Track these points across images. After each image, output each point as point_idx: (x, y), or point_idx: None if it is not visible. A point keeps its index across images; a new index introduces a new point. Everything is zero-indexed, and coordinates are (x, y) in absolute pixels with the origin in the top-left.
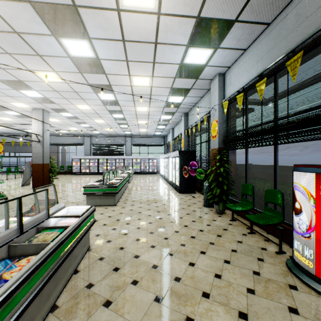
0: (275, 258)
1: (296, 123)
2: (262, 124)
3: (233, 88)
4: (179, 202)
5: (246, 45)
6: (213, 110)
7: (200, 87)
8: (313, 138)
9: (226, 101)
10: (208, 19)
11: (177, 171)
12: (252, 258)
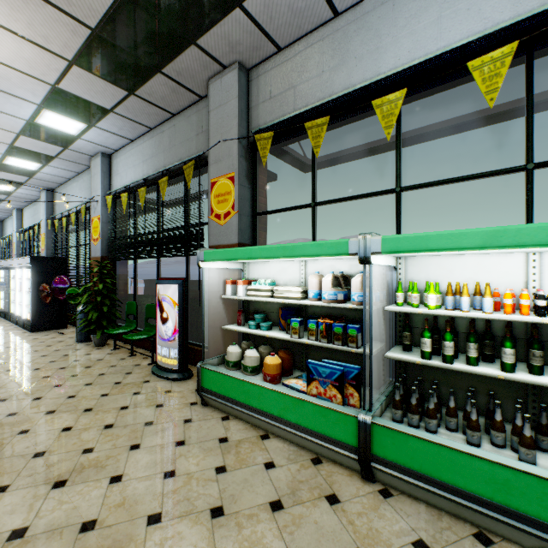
0: (145, 368)
1: (167, 239)
2: (145, 234)
3: (121, 180)
4: (30, 344)
5: (132, 136)
6: (95, 201)
7: (75, 160)
8: (176, 255)
9: (113, 193)
10: (73, 94)
11: (28, 294)
12: (120, 374)
